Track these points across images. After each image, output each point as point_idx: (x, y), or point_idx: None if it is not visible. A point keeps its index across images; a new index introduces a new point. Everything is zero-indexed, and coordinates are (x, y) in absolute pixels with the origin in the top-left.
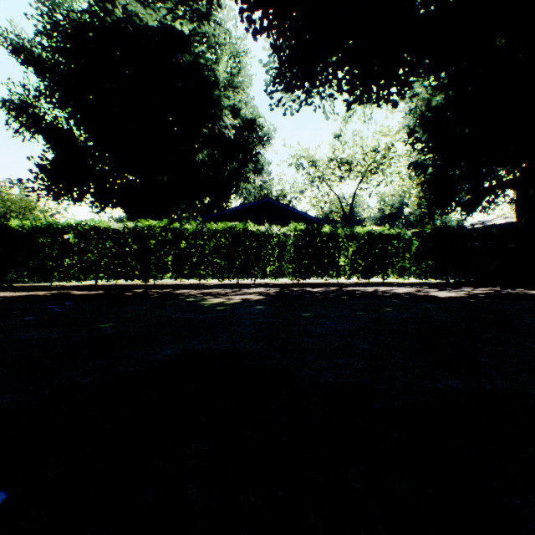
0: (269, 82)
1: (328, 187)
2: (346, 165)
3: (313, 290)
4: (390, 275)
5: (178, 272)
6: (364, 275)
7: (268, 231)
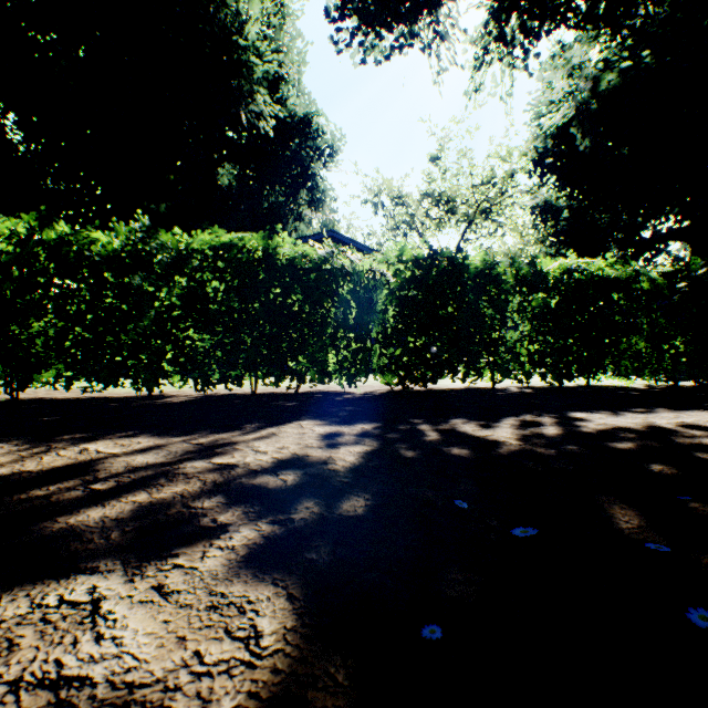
0: (334, 11)
1: (419, 237)
2: (447, 203)
3: (506, 441)
4: (593, 370)
5: (74, 366)
6: (559, 372)
7: (332, 258)
